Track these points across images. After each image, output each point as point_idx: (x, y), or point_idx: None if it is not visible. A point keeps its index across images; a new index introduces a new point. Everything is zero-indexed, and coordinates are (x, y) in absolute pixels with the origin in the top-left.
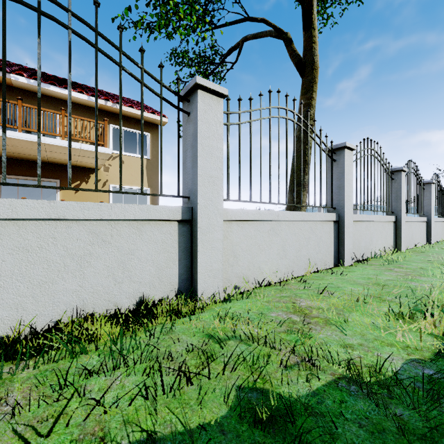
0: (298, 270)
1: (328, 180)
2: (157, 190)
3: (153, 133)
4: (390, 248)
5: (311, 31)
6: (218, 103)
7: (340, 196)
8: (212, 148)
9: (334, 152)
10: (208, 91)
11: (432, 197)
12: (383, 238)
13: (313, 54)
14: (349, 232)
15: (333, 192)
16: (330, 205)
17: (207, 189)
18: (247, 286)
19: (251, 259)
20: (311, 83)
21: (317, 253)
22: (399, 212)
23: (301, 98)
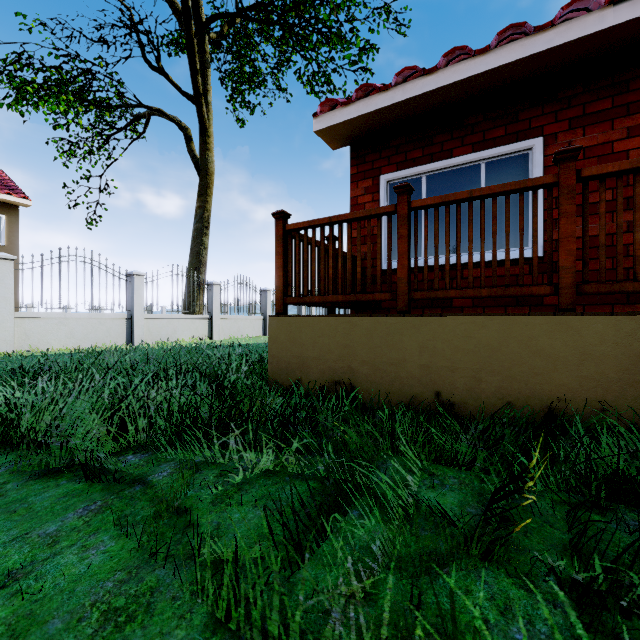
0: (87, 346)
1: (128, 293)
2: (16, 282)
3: (11, 215)
4: (204, 336)
5: (205, 138)
6: (10, 263)
7: (132, 303)
8: (6, 284)
9: (129, 276)
10: (3, 259)
11: (268, 301)
12: (193, 330)
13: (207, 160)
14: (139, 325)
15: (130, 301)
16: (129, 309)
17: (2, 303)
18: (31, 349)
19: (41, 338)
20: (205, 188)
21: (107, 337)
22: (213, 312)
23: (197, 200)
